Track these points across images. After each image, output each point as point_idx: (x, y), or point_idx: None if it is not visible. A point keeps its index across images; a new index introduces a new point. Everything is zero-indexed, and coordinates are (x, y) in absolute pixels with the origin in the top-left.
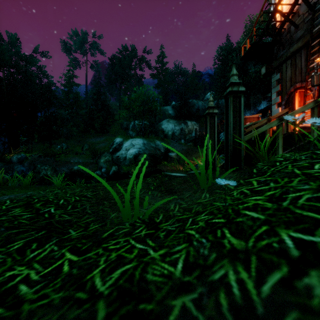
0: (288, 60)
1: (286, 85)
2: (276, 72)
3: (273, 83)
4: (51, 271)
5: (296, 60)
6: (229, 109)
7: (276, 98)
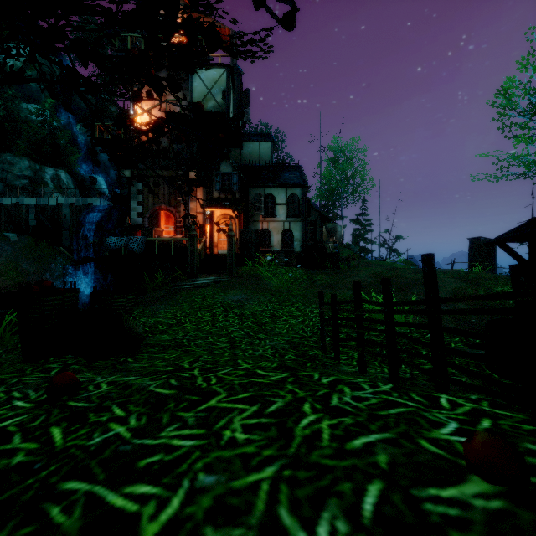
0: (151, 177)
1: (149, 199)
2: (137, 181)
3: (133, 190)
4: (299, 292)
5: (160, 183)
6: (234, 243)
7: (137, 207)
